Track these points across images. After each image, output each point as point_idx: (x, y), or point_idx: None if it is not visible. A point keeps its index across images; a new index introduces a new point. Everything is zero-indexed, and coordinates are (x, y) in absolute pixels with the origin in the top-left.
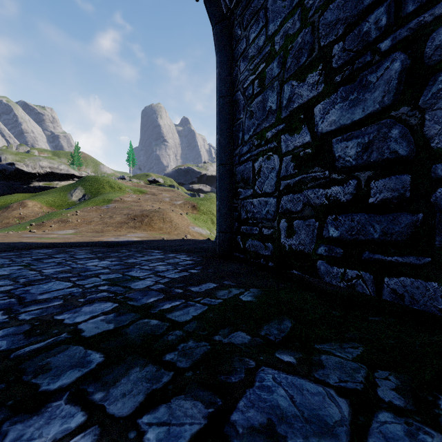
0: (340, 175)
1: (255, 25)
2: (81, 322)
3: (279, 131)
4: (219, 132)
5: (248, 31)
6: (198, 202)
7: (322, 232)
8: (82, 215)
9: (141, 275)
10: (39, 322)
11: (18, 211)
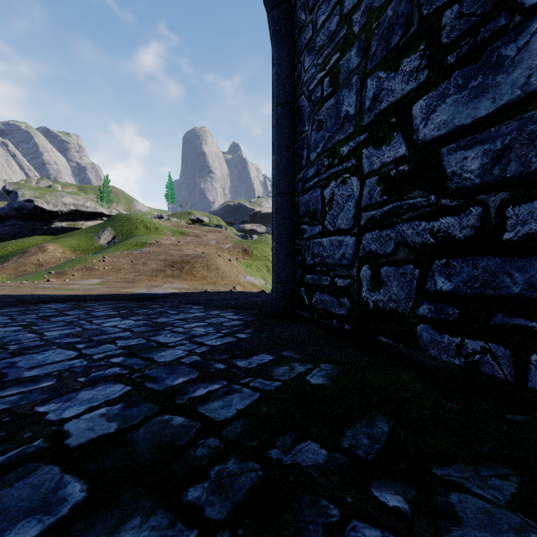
0: (454, 201)
1: (325, 4)
2: (70, 419)
3: (359, 144)
4: (277, 151)
5: (316, 13)
6: (250, 245)
7: (426, 283)
8: (110, 262)
9: (171, 340)
10: (9, 418)
11: (36, 257)
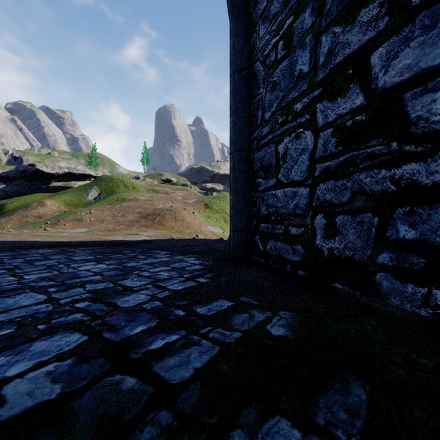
0: (419, 146)
1: None
2: (12, 378)
3: (313, 99)
4: (234, 112)
5: None
6: (211, 200)
7: (386, 232)
8: (96, 214)
9: (136, 285)
10: None
11: (37, 210)
